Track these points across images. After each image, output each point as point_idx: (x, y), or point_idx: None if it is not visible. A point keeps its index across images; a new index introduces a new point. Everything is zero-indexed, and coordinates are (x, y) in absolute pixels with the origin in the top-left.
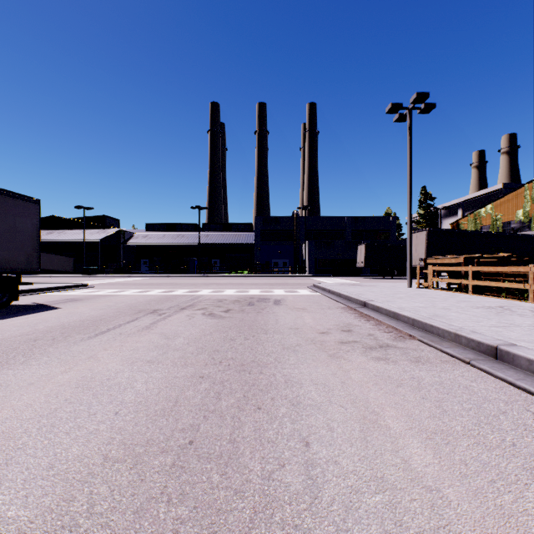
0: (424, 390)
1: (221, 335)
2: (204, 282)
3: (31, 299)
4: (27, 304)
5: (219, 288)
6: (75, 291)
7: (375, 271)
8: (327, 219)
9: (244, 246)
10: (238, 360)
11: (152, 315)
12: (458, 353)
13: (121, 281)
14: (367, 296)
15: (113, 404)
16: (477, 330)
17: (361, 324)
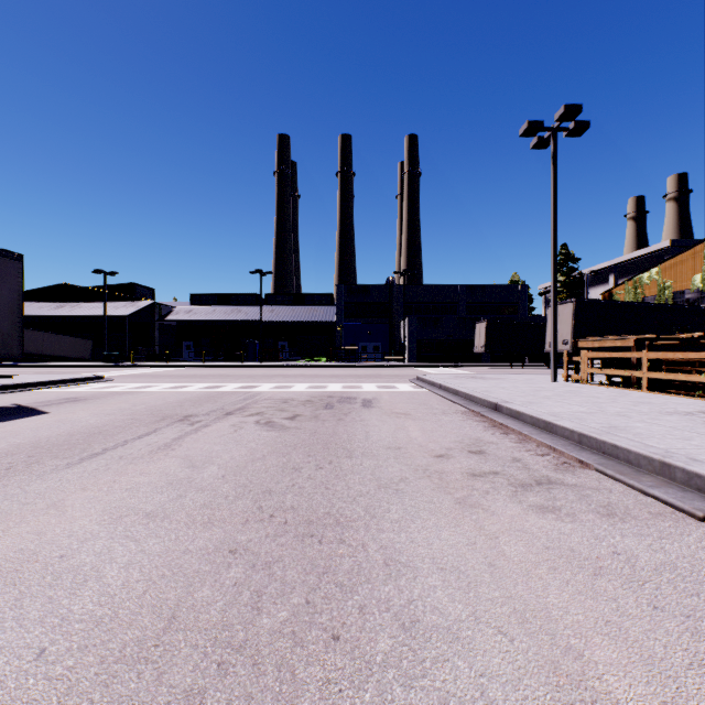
0: (648, 584)
1: (279, 459)
2: (267, 373)
3: (13, 399)
4: (3, 406)
5: (286, 382)
6: (83, 386)
7: (498, 358)
8: (433, 288)
9: (321, 325)
10: (302, 513)
11: (179, 425)
12: (677, 498)
13: (153, 372)
14: (498, 395)
15: (43, 625)
16: (696, 456)
17: (497, 439)
